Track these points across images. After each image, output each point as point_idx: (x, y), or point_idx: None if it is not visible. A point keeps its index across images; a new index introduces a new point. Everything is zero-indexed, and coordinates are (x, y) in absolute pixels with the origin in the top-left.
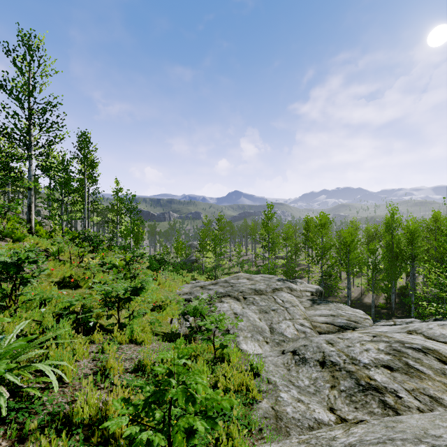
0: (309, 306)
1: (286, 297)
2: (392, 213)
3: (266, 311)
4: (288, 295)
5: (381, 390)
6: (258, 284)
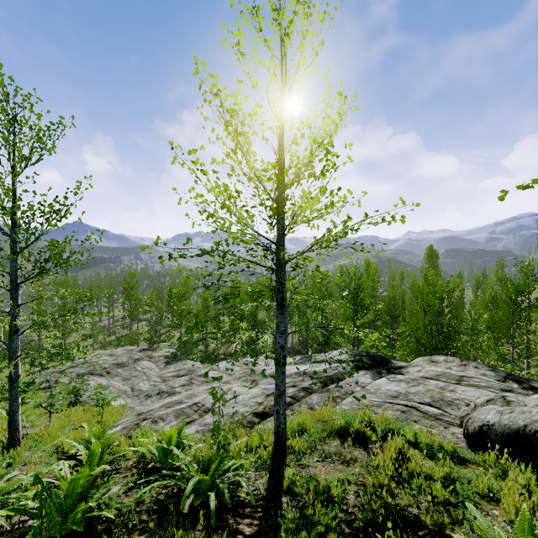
0: (163, 368)
1: (145, 365)
2: (234, 282)
3: (128, 379)
4: (148, 363)
5: (176, 393)
6: (121, 358)
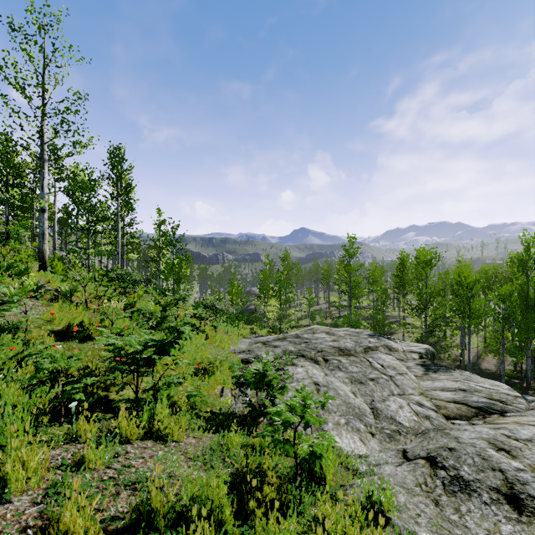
0: (421, 375)
1: (386, 361)
2: (527, 246)
3: (361, 381)
4: (389, 358)
5: None
6: (343, 341)
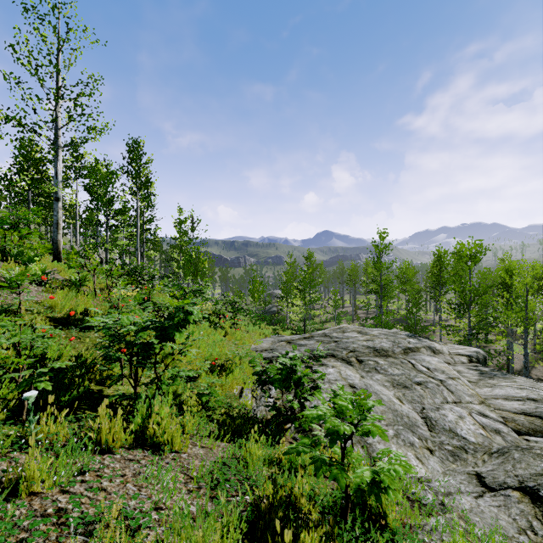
0: (476, 381)
1: (431, 363)
2: None
3: (405, 385)
4: (435, 360)
5: None
6: (378, 340)
